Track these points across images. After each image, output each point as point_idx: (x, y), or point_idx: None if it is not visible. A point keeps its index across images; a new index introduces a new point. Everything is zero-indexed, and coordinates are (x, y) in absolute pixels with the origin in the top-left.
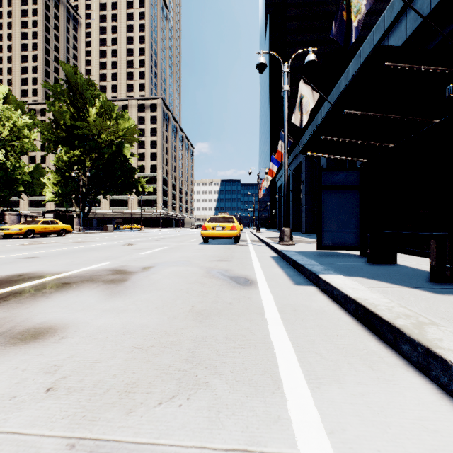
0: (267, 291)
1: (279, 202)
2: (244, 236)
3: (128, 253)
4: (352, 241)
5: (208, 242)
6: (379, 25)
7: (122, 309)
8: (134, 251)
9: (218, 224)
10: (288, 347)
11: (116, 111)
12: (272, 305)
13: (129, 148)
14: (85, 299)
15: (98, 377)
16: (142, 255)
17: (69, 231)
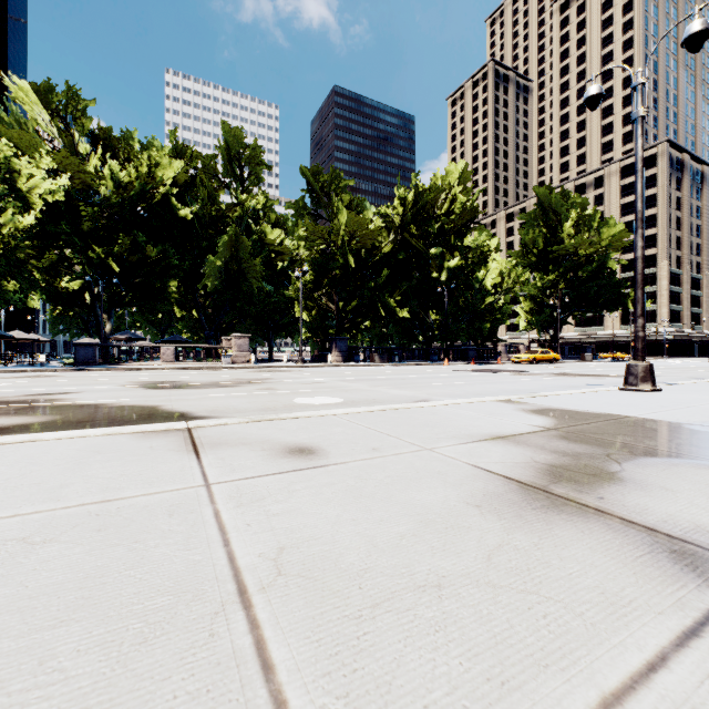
0: None
1: None
2: None
3: None
4: None
5: None
6: None
7: None
8: None
9: None
10: None
11: (597, 219)
12: None
13: (611, 255)
14: None
15: None
16: None
17: (557, 360)
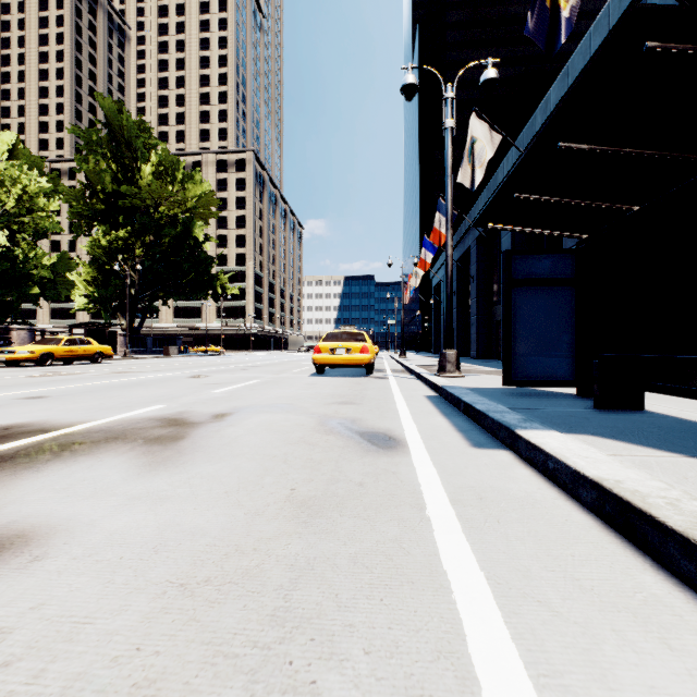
0: (426, 459)
1: (436, 311)
2: (381, 364)
3: (194, 390)
4: (564, 370)
5: (324, 373)
6: (600, 23)
7: (163, 495)
8: (205, 387)
9: (340, 343)
10: (480, 587)
11: (182, 170)
12: (437, 488)
13: (202, 228)
14: (102, 473)
15: (79, 665)
16: (216, 394)
17: (108, 356)
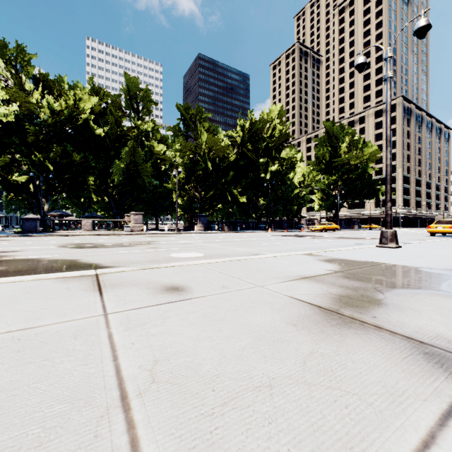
0: None
1: None
2: None
3: None
4: None
5: (434, 236)
6: None
7: None
8: None
9: (439, 225)
10: None
11: (361, 142)
12: None
13: (369, 164)
14: None
15: None
16: None
17: (337, 229)
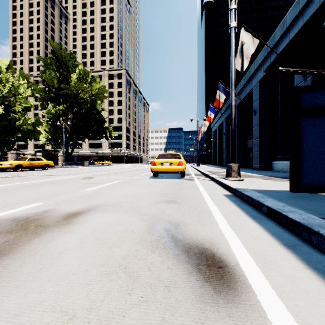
0: None
1: (214, 144)
2: (188, 170)
3: (76, 188)
4: None
5: (157, 176)
6: None
7: None
8: (84, 186)
9: (166, 159)
10: None
11: (90, 76)
12: None
13: (100, 104)
14: None
15: None
16: (87, 192)
17: (51, 166)
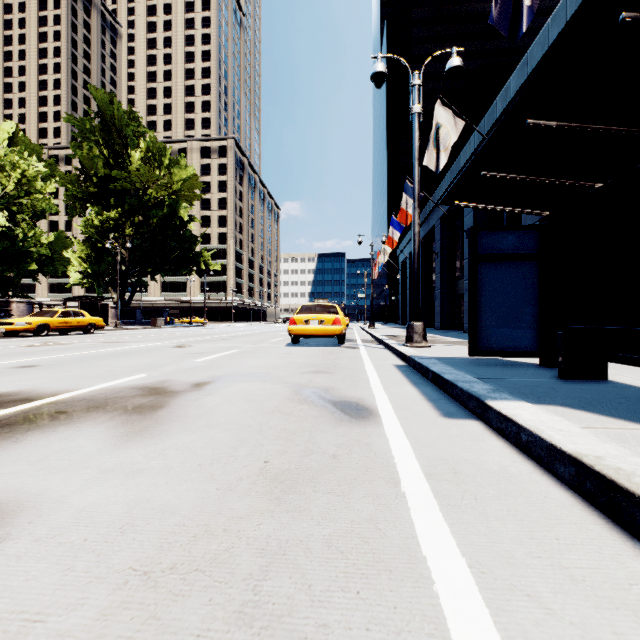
0: (398, 430)
1: (402, 285)
2: (352, 334)
3: (177, 359)
4: (527, 341)
5: (299, 343)
6: (558, 15)
7: (136, 468)
8: (187, 357)
9: (313, 315)
10: (463, 577)
11: (168, 155)
12: (410, 461)
13: (187, 209)
14: (79, 444)
15: None
16: (197, 363)
17: (99, 327)
